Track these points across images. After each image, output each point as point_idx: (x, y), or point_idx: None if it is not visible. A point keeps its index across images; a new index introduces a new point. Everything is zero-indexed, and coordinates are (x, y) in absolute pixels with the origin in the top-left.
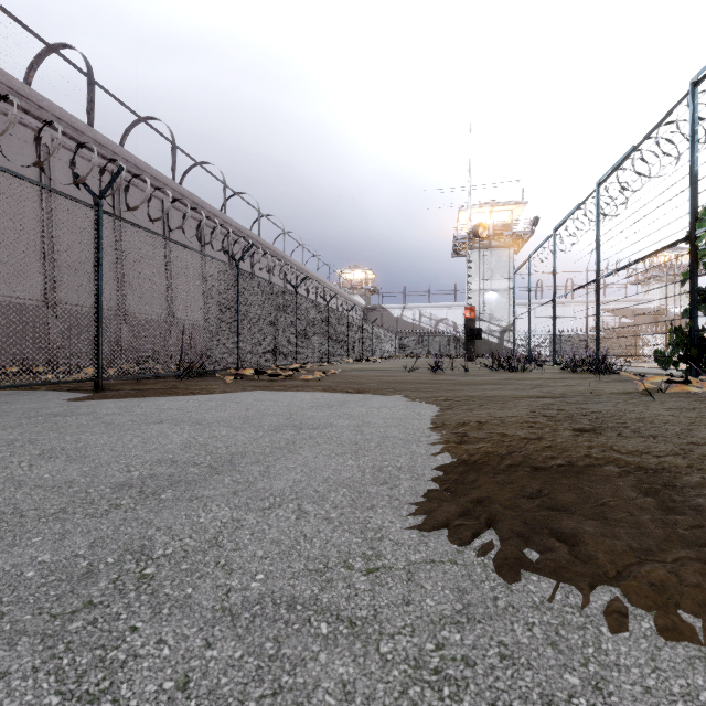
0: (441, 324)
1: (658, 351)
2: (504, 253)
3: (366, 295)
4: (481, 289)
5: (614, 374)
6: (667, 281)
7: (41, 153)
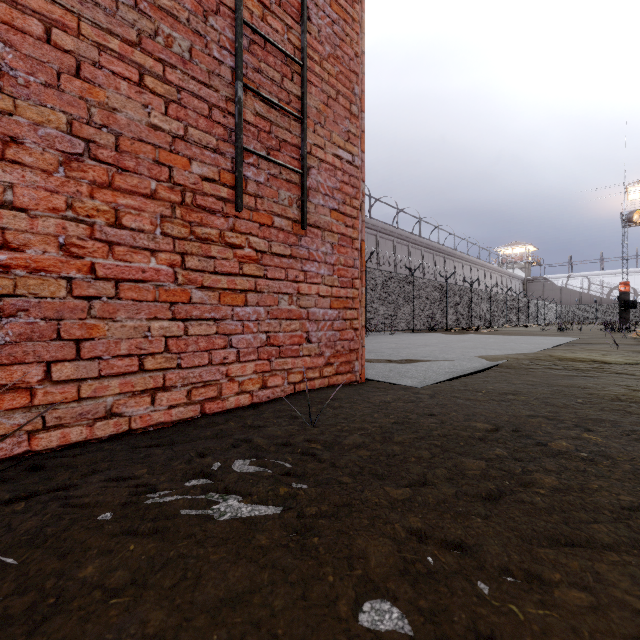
0: (616, 291)
1: None
2: None
3: (526, 267)
4: None
5: None
6: None
7: None
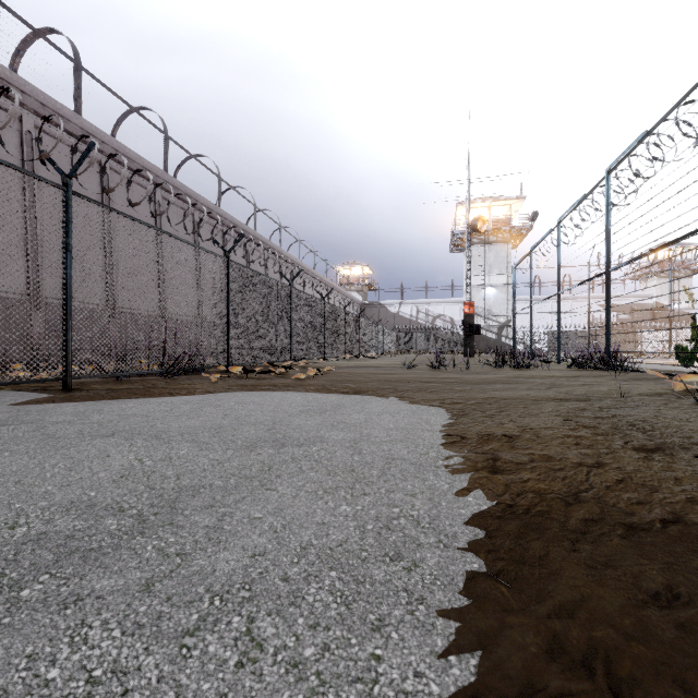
0: (438, 320)
1: (678, 347)
2: (502, 248)
3: (363, 291)
4: (479, 285)
5: (627, 371)
6: (666, 277)
7: (23, 140)
